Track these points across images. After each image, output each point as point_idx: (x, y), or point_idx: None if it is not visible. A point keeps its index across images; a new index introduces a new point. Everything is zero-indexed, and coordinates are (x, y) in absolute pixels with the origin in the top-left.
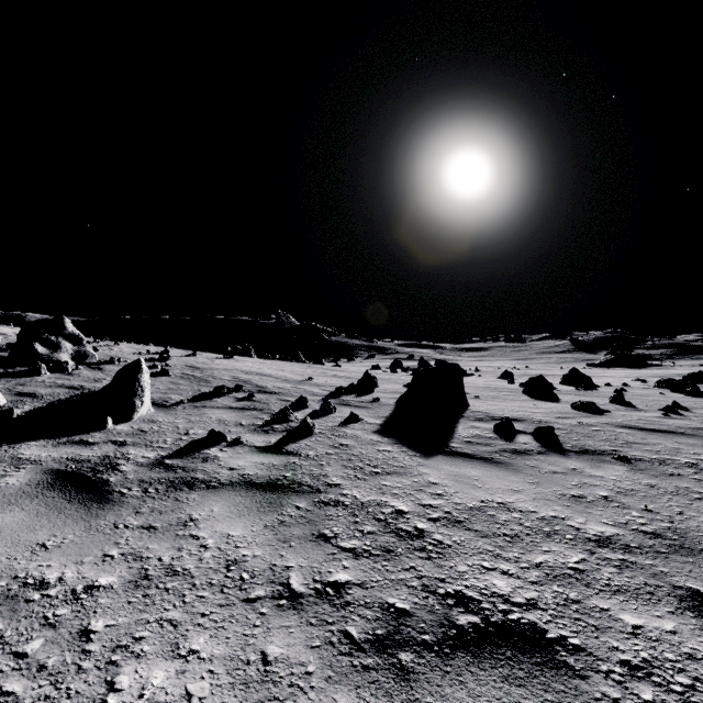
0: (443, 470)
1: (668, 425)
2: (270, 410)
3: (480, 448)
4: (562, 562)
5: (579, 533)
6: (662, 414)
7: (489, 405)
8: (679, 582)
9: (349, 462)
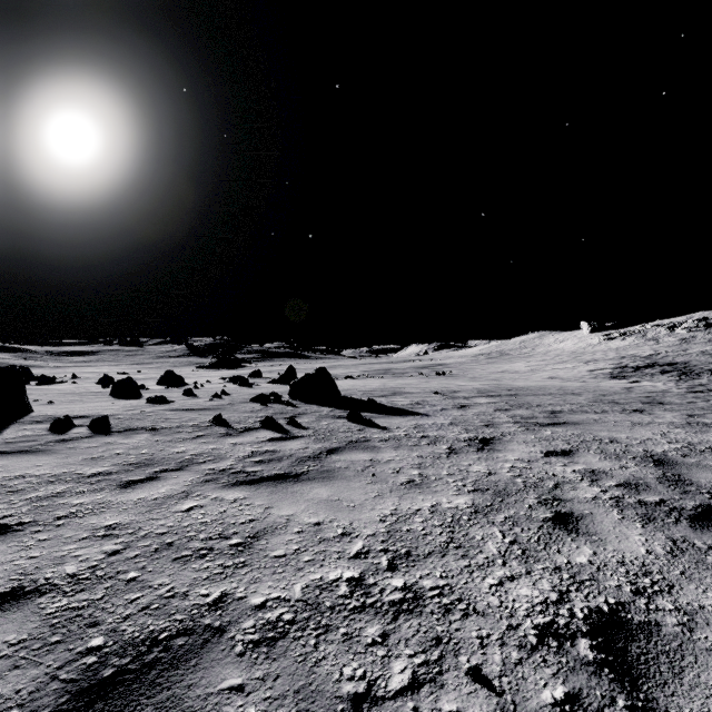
0: None
1: (205, 405)
2: None
3: (23, 445)
4: (51, 492)
5: (80, 475)
6: (210, 399)
7: (60, 409)
8: (127, 479)
9: None
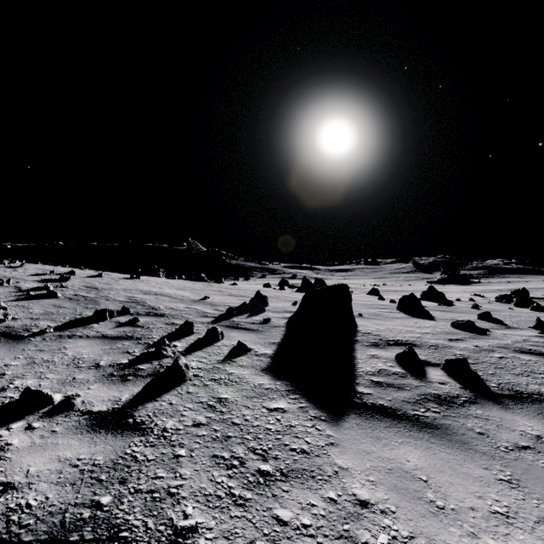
0: (367, 457)
1: None
2: (149, 338)
3: (396, 395)
4: None
5: None
6: (539, 333)
7: (375, 325)
8: None
9: (224, 447)
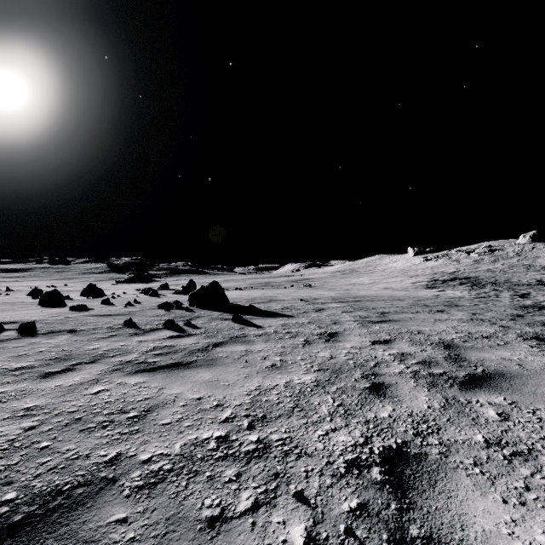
0: None
1: (120, 312)
2: None
3: None
4: None
5: (6, 369)
6: (124, 307)
7: None
8: (47, 371)
9: None
